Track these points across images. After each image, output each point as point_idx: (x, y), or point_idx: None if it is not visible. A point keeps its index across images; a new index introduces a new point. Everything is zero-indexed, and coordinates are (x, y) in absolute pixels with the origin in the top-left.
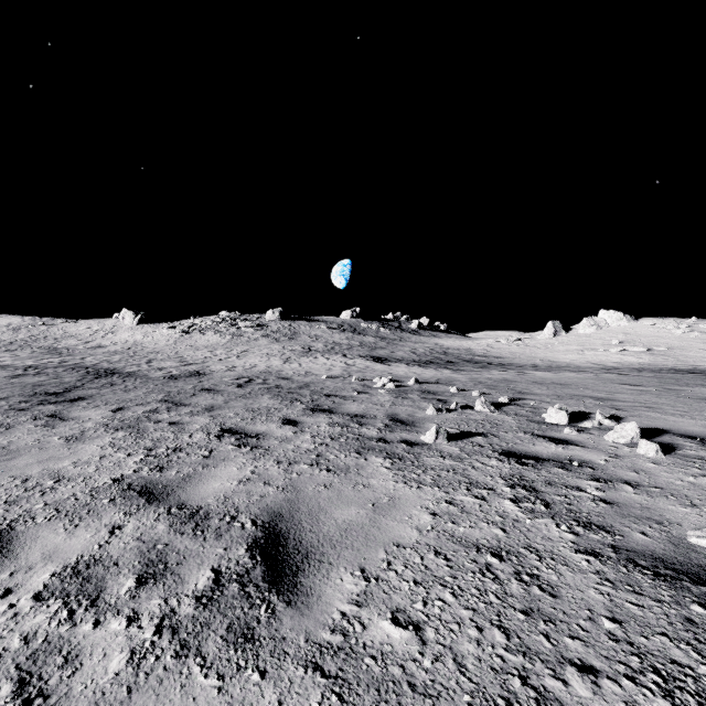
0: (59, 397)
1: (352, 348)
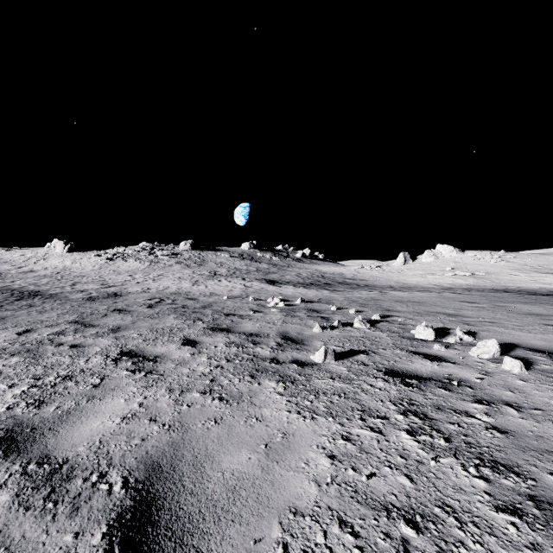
0: None
1: (250, 272)
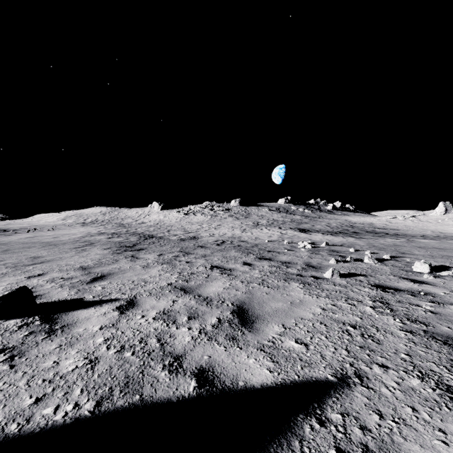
0: (132, 248)
1: (285, 223)
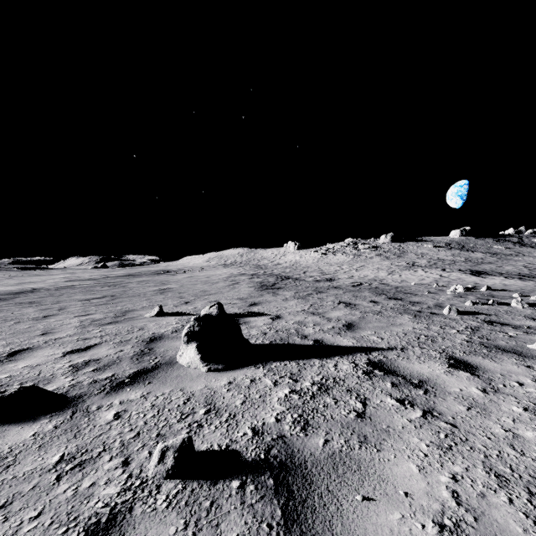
0: (271, 287)
1: (454, 263)
